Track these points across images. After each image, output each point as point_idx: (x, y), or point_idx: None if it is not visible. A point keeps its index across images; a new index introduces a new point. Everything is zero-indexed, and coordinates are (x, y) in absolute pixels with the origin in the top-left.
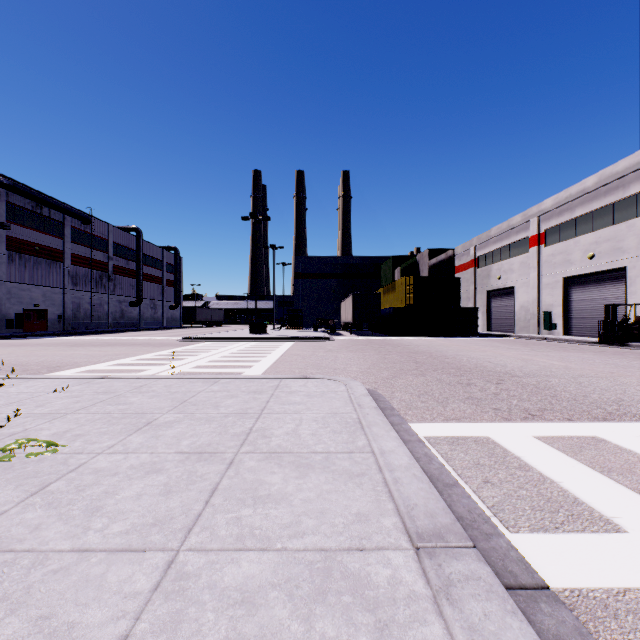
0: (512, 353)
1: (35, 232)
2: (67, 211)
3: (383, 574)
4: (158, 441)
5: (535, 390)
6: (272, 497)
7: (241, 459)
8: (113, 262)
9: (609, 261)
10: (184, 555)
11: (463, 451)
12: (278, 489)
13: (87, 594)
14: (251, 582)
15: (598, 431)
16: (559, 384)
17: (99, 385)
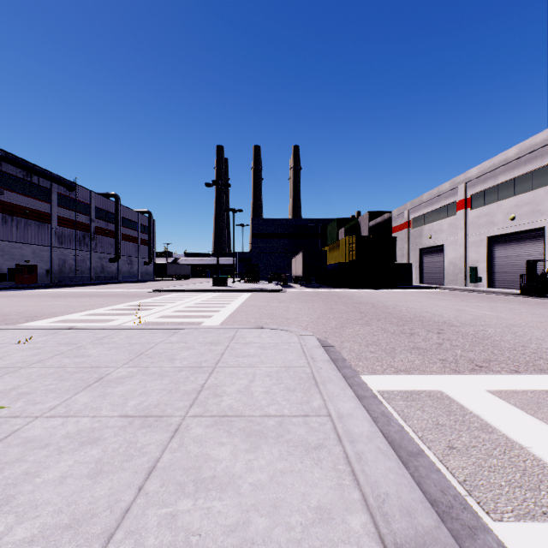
0: (445, 303)
1: (26, 197)
2: (54, 179)
3: None
4: (104, 401)
5: (475, 340)
6: (217, 481)
7: (188, 425)
8: (94, 224)
9: (529, 222)
10: None
11: (419, 408)
12: (225, 468)
13: None
14: None
15: None
16: (496, 334)
17: (64, 336)
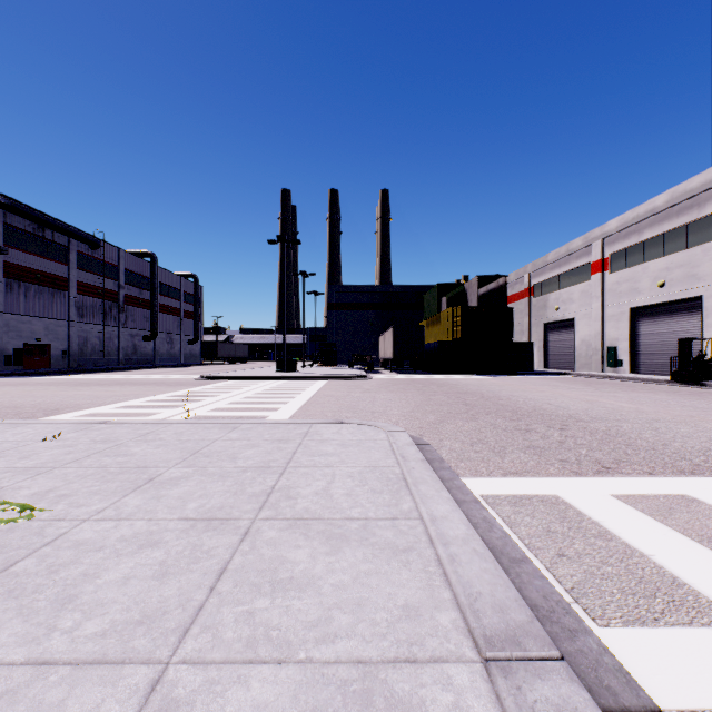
0: (574, 393)
1: (36, 257)
2: (72, 234)
3: (442, 701)
4: (159, 503)
5: (606, 437)
6: (295, 582)
7: (259, 528)
8: (124, 291)
9: (682, 289)
10: (175, 670)
11: (529, 514)
12: (303, 570)
13: None
14: None
15: (687, 488)
16: (633, 430)
17: (98, 432)
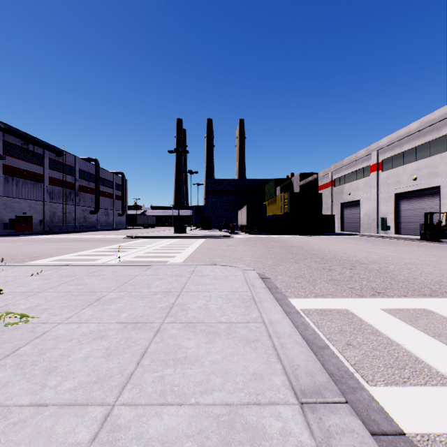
0: (359, 247)
1: (23, 162)
2: (46, 147)
3: (275, 426)
4: (104, 313)
5: (378, 274)
6: (188, 359)
7: (165, 328)
8: (78, 183)
9: (427, 182)
10: (118, 409)
11: (329, 320)
12: (193, 352)
13: (38, 444)
14: (170, 433)
15: (427, 305)
16: (395, 269)
17: (64, 270)
